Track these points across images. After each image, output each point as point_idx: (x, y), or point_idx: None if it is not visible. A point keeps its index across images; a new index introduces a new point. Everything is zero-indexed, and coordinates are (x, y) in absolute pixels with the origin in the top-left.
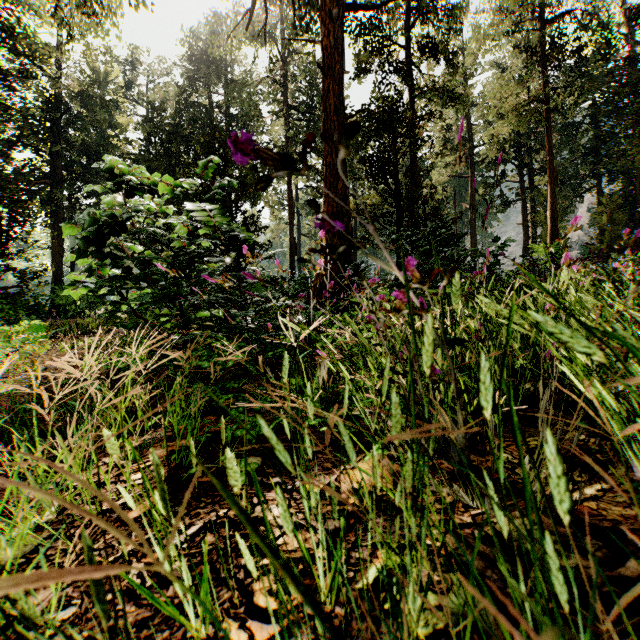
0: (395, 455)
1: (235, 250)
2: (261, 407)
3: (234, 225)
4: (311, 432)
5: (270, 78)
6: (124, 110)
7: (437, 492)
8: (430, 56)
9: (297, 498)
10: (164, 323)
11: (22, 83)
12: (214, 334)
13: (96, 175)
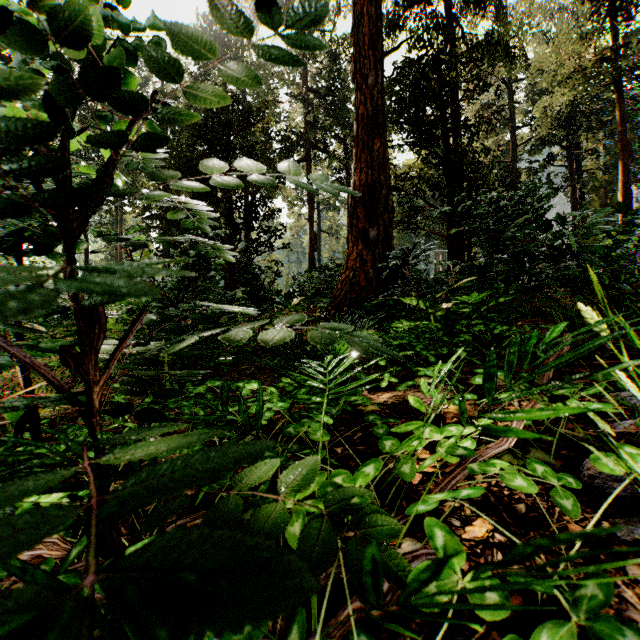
0: None
1: None
2: None
3: None
4: None
5: None
6: None
7: None
8: (479, 4)
9: None
10: None
11: None
12: None
13: None
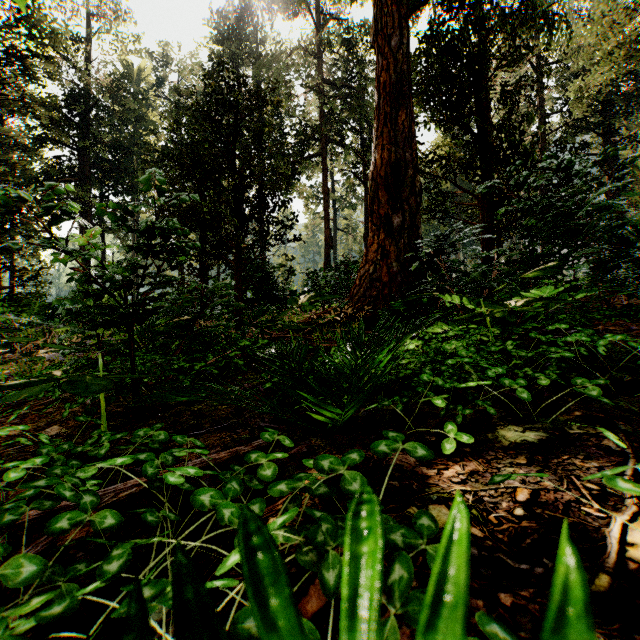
0: None
1: None
2: None
3: None
4: None
5: (302, 48)
6: (156, 107)
7: None
8: None
9: None
10: None
11: (48, 77)
12: None
13: (125, 172)
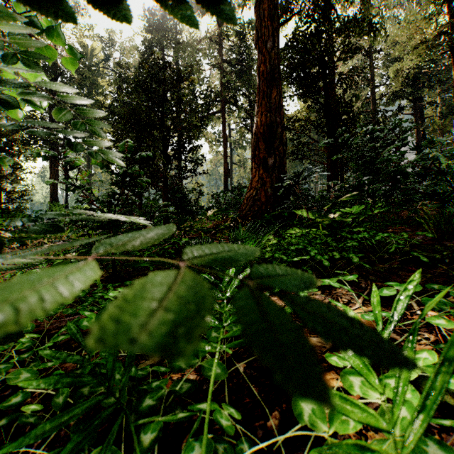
0: None
1: None
2: None
3: None
4: None
5: (208, 37)
6: (104, 75)
7: None
8: None
9: None
10: None
11: None
12: None
13: None
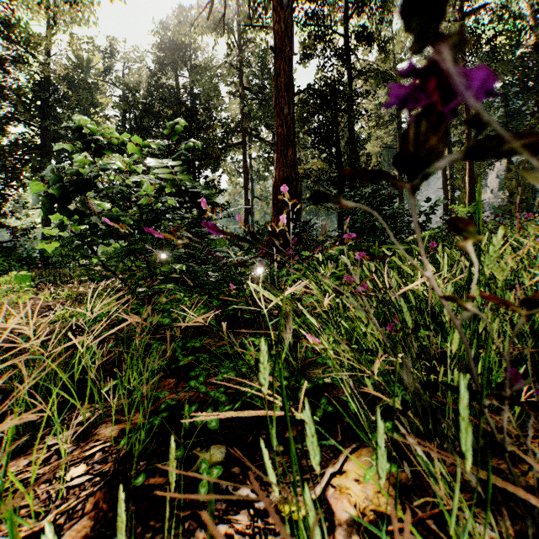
0: (409, 474)
1: (197, 207)
2: (224, 377)
3: (196, 183)
4: (280, 407)
5: (228, 63)
6: (104, 91)
7: (474, 533)
8: (366, 43)
9: (275, 530)
10: (130, 277)
11: (16, 68)
12: (176, 288)
13: None
